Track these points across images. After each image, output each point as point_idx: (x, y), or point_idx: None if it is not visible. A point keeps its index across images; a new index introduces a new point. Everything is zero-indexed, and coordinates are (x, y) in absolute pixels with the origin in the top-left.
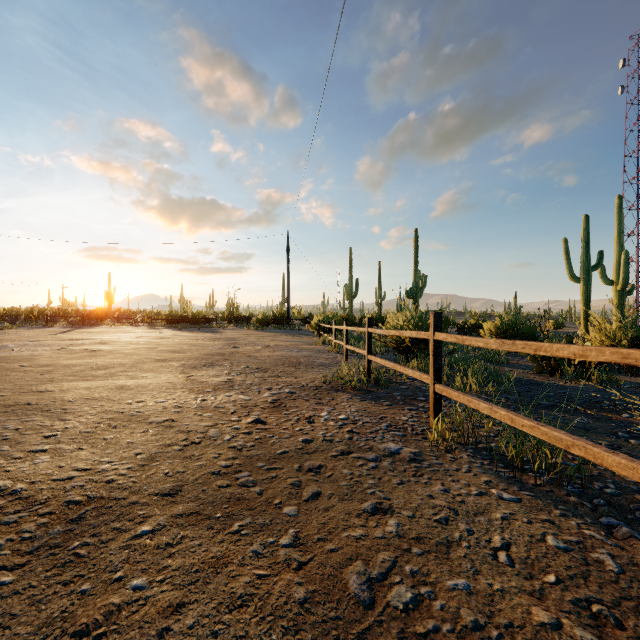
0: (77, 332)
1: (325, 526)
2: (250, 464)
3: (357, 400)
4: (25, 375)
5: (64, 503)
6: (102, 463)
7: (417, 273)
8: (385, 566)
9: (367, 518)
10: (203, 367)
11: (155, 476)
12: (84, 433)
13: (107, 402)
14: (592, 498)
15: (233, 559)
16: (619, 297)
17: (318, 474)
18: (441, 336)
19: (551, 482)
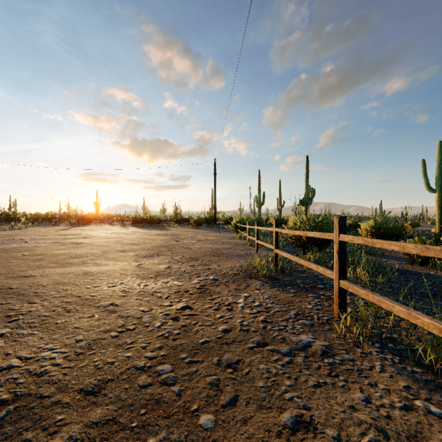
0: (73, 229)
1: None
2: (174, 355)
3: (268, 287)
4: (22, 262)
5: None
6: (44, 350)
7: (308, 187)
8: None
9: (288, 438)
10: (151, 256)
11: (85, 368)
12: (42, 317)
13: (71, 286)
14: None
15: None
16: None
17: (236, 370)
18: (347, 238)
19: None
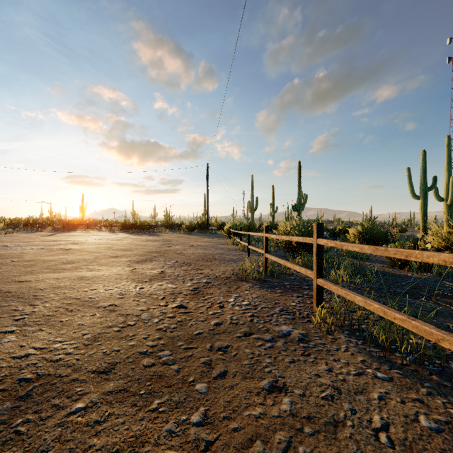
0: (58, 235)
1: (230, 404)
2: (172, 344)
3: (257, 288)
4: (13, 268)
5: (17, 381)
6: (55, 343)
7: (300, 193)
8: (281, 447)
9: (265, 396)
10: (144, 262)
11: (95, 355)
12: (46, 316)
13: (69, 290)
14: (451, 377)
15: (150, 438)
16: (448, 210)
17: (225, 353)
18: (323, 241)
19: (415, 362)
